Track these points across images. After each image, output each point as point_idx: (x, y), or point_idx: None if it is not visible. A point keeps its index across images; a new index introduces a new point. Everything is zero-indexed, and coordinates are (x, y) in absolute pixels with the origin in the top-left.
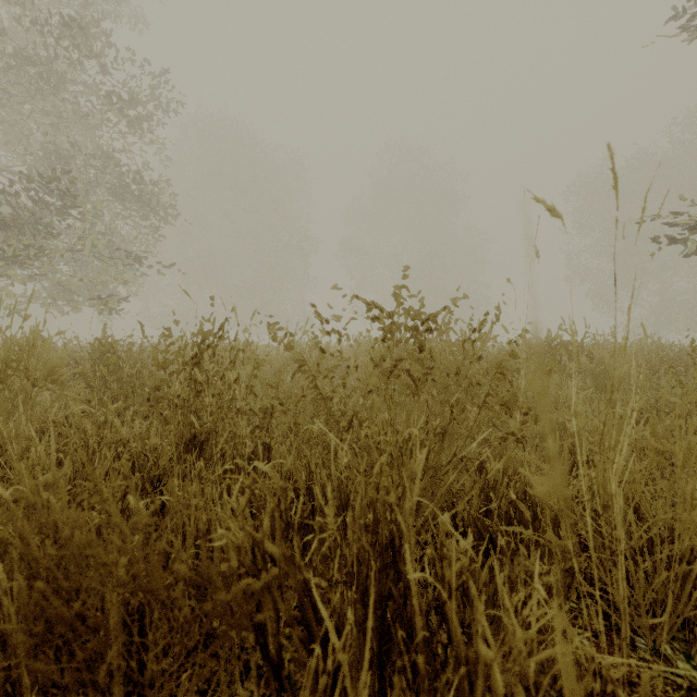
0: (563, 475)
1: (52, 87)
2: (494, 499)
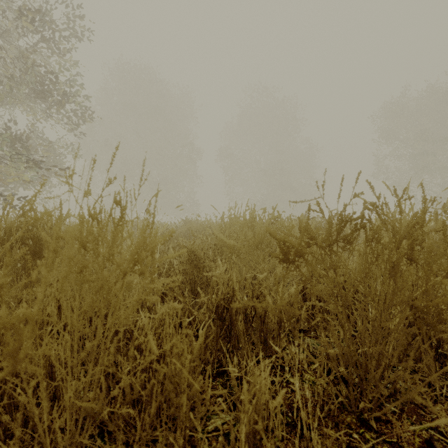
0: None
1: None
2: None
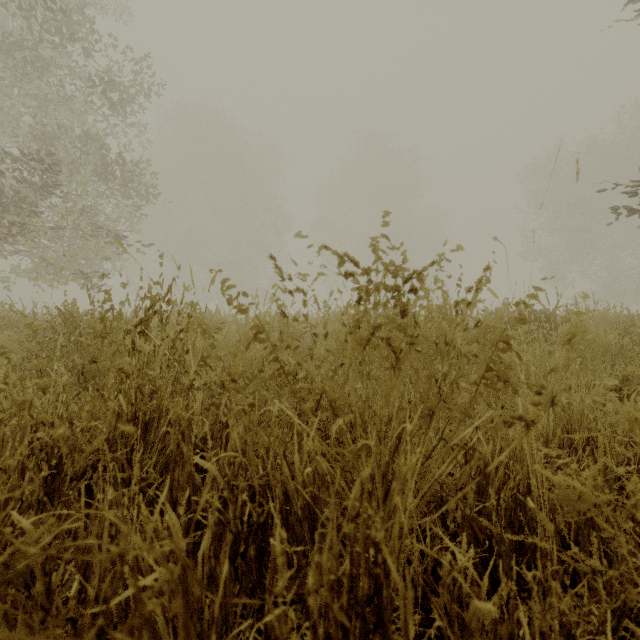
0: (596, 475)
1: (38, 71)
2: (493, 494)
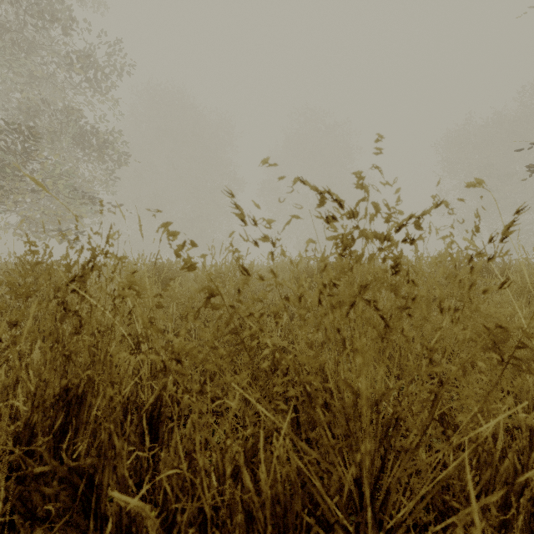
0: None
1: (24, 52)
2: (514, 502)
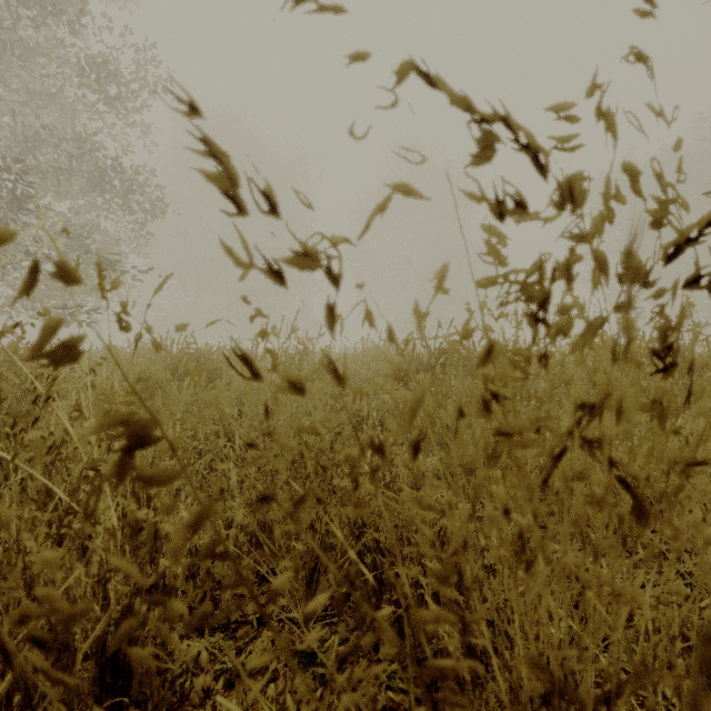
0: None
1: (18, 58)
2: None
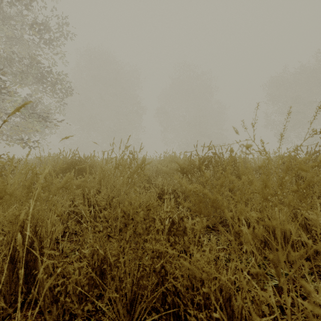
0: None
1: (1, 20)
2: None
